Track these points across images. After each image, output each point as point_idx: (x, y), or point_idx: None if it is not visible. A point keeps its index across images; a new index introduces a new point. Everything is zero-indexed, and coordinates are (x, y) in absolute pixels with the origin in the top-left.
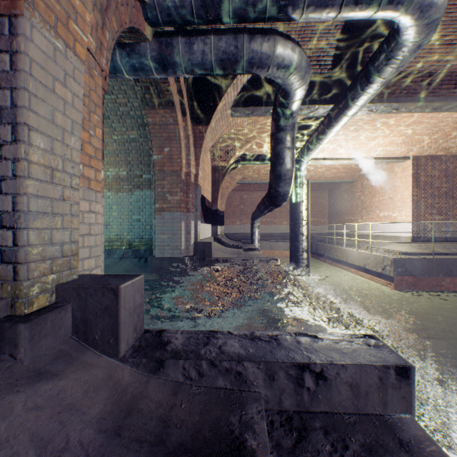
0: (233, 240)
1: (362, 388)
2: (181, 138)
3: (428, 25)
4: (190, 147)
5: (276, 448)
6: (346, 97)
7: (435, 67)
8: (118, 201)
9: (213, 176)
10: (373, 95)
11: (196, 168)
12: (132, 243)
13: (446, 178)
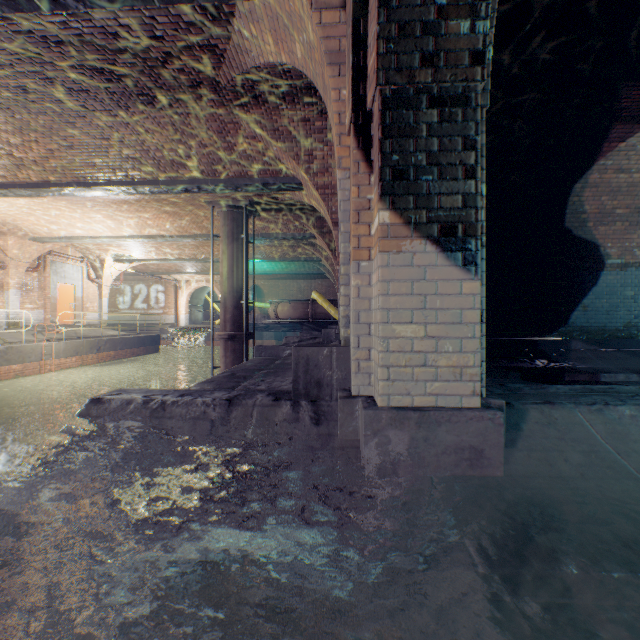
0: None
1: None
2: None
3: None
4: None
5: None
6: None
7: None
8: None
9: None
10: None
11: None
12: None
13: None
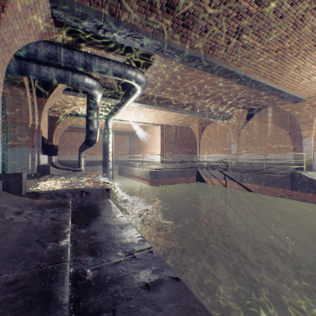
0: (65, 166)
1: (98, 194)
2: (29, 105)
3: (142, 87)
4: (35, 110)
5: (74, 206)
6: (123, 99)
7: (155, 95)
8: None
9: (50, 122)
10: (133, 101)
11: (39, 121)
12: None
13: (174, 135)
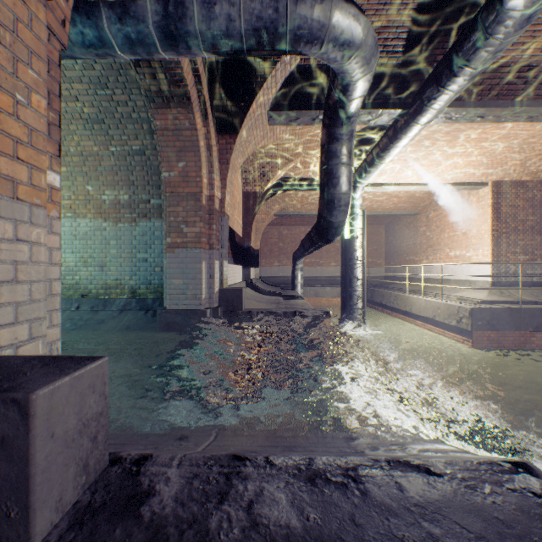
0: (270, 286)
1: None
2: (201, 149)
3: None
4: (213, 162)
5: None
6: (420, 98)
7: (537, 58)
8: (118, 234)
9: (246, 204)
10: (456, 94)
11: (222, 190)
12: (136, 291)
13: (532, 208)
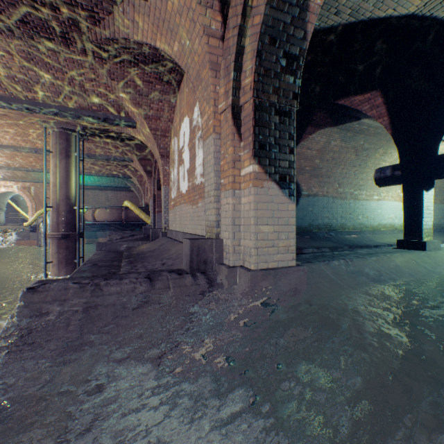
0: None
1: None
2: None
3: None
4: None
5: None
6: None
7: None
8: None
9: None
10: None
11: None
12: None
13: None
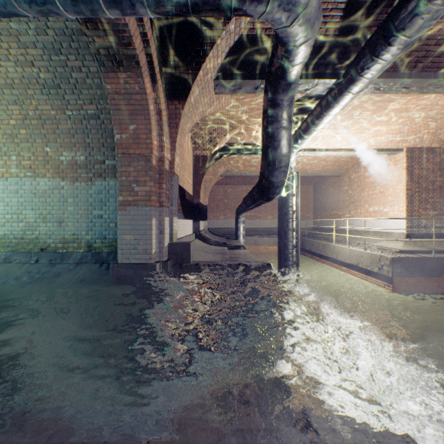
0: (216, 236)
1: None
2: (151, 113)
3: None
4: (163, 125)
5: None
6: (354, 68)
7: None
8: (75, 192)
9: (195, 166)
10: (388, 63)
11: (172, 152)
12: (92, 245)
13: (440, 171)
